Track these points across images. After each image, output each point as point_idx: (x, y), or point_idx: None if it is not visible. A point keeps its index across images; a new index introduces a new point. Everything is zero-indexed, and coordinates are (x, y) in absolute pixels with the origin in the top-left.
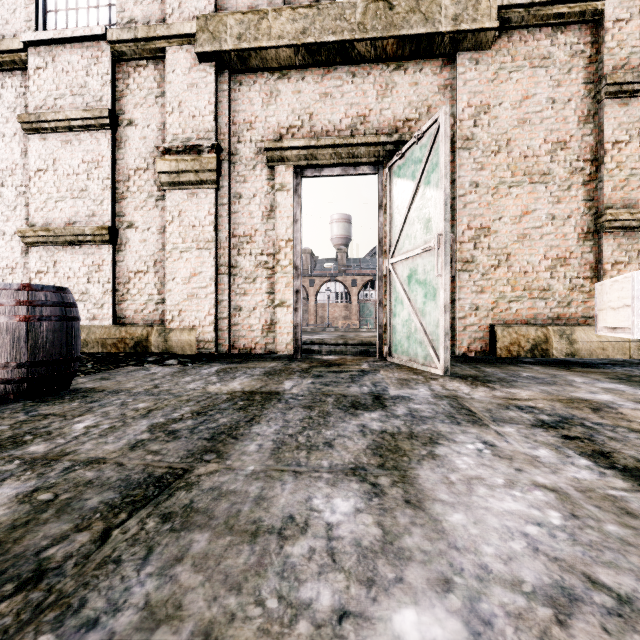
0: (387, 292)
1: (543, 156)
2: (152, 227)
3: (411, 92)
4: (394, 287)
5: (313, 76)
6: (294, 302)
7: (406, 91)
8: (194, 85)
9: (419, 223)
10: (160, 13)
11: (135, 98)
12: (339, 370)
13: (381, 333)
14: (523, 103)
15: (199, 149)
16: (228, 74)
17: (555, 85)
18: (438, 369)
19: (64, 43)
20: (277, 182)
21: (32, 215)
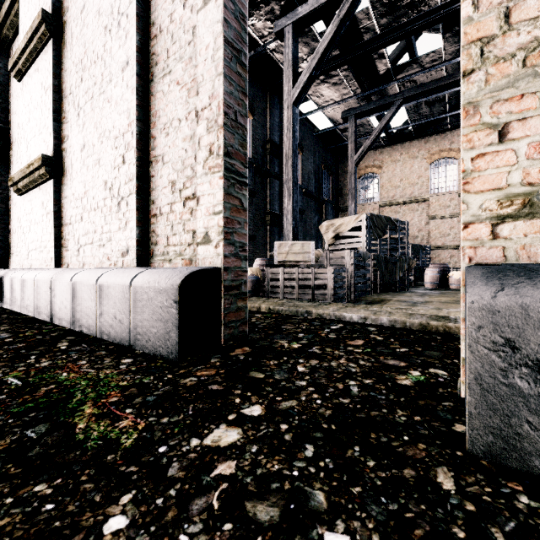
0: None
1: None
2: None
3: None
4: None
5: None
6: None
7: None
8: None
9: None
10: None
11: None
12: None
13: None
14: None
15: None
16: None
17: None
18: None
19: (442, 195)
20: None
21: (430, 242)
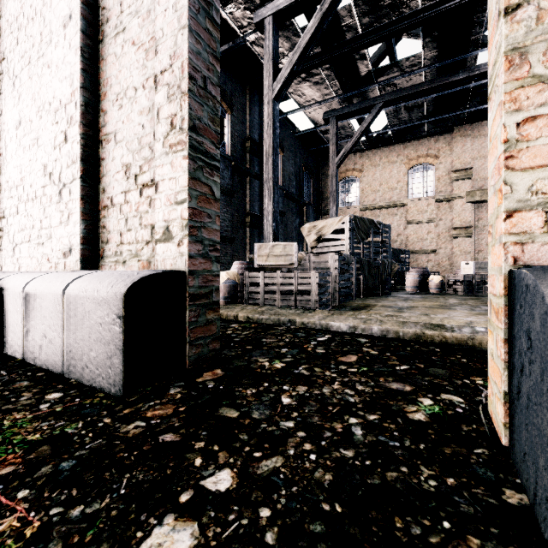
0: None
1: None
2: (447, 248)
3: None
4: None
5: None
6: None
7: None
8: (463, 209)
9: None
10: (450, 189)
11: (441, 213)
12: None
13: None
14: None
15: (466, 227)
16: (474, 205)
17: None
18: None
19: (419, 200)
20: None
21: (408, 246)
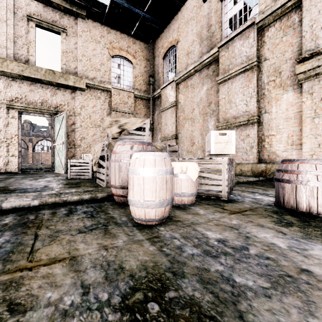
0: (54, 153)
1: (98, 121)
2: None
3: (62, 97)
4: (56, 152)
5: (26, 83)
6: (18, 155)
7: (60, 96)
8: None
9: (61, 136)
10: None
11: None
12: (34, 174)
13: (52, 165)
14: (94, 107)
15: None
16: None
17: (101, 105)
18: (63, 172)
19: None
20: (11, 115)
21: None
